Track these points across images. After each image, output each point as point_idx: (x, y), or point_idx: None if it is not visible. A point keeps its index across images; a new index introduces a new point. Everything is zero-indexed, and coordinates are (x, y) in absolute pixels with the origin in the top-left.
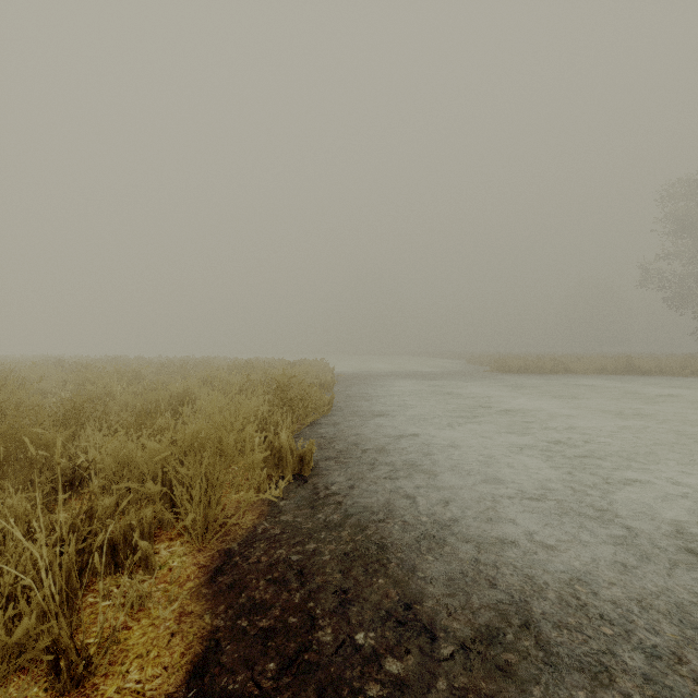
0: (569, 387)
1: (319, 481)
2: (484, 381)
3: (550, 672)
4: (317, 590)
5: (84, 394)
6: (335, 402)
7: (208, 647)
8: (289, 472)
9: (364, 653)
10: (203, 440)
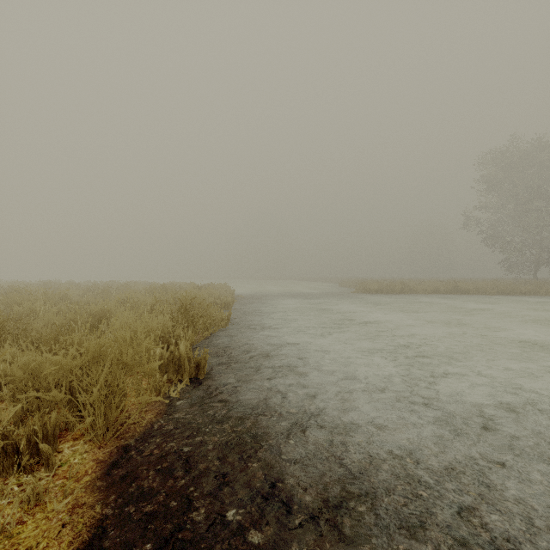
0: (412, 304)
1: (211, 383)
2: (351, 299)
3: (379, 531)
4: (199, 476)
5: (12, 314)
6: (233, 318)
7: (95, 534)
8: (187, 377)
9: (232, 528)
10: (105, 352)
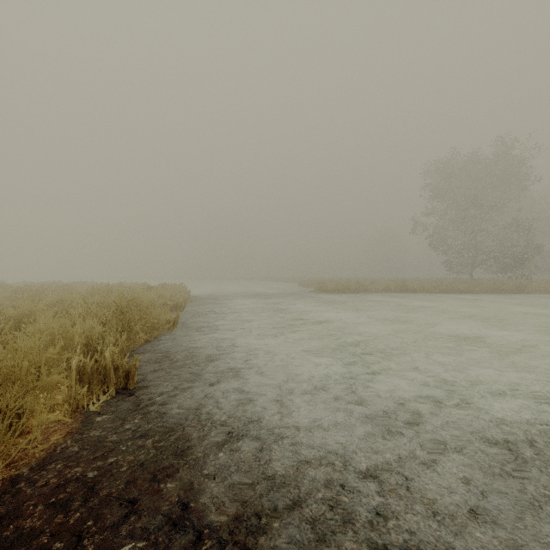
0: (365, 302)
1: (142, 393)
2: (308, 299)
3: (292, 548)
4: (99, 506)
5: None
6: (183, 320)
7: None
8: (112, 387)
9: None
10: None
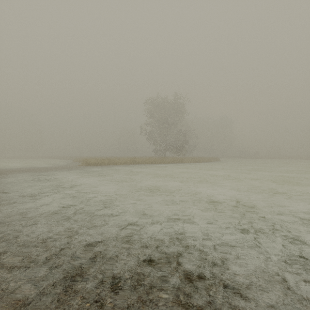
0: (110, 170)
1: None
2: (74, 170)
3: None
4: None
5: None
6: None
7: None
8: None
9: None
10: None
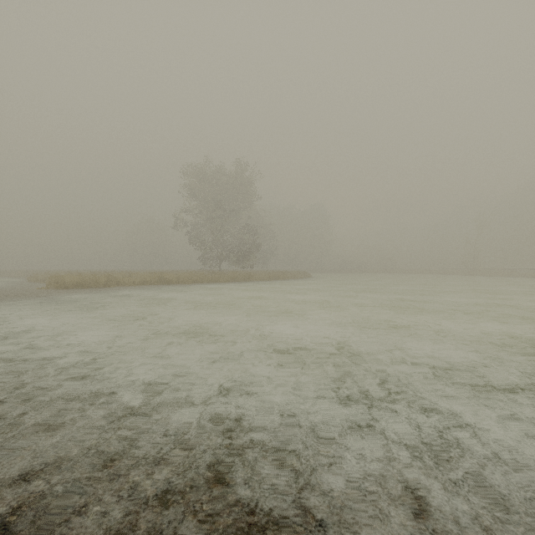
0: (109, 298)
1: None
2: (25, 299)
3: None
4: None
5: None
6: None
7: None
8: None
9: None
10: None
